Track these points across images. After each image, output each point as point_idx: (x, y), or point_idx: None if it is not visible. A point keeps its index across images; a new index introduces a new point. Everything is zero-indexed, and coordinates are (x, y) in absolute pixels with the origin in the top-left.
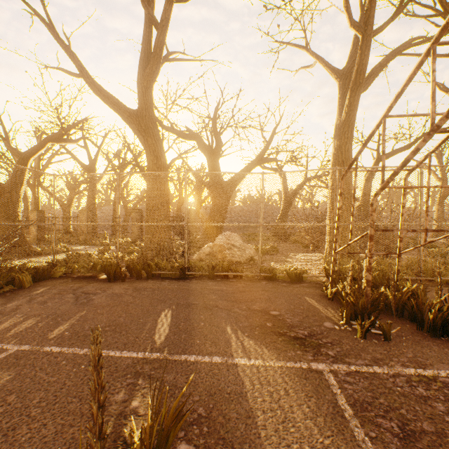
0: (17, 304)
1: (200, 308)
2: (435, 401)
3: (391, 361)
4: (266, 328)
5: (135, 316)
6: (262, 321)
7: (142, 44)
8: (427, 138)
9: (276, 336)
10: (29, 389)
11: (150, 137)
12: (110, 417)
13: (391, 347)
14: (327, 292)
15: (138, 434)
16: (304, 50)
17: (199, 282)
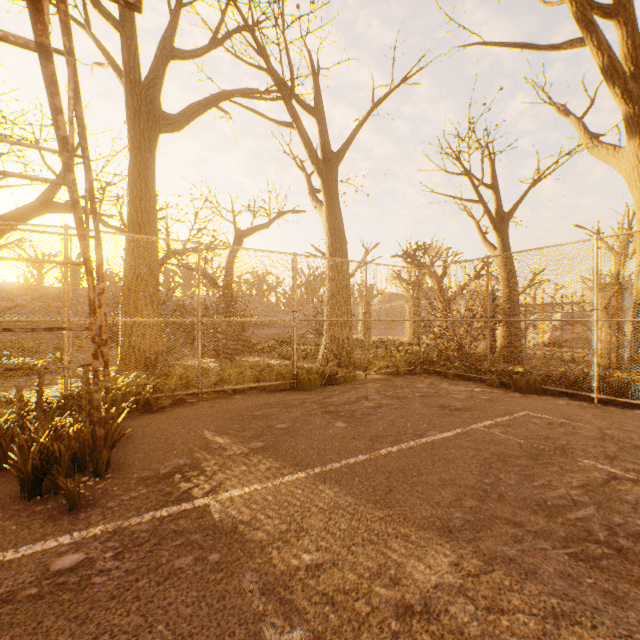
0: None
1: None
2: None
3: None
4: None
5: None
6: None
7: None
8: None
9: None
10: None
11: None
12: None
13: None
14: None
15: None
16: (86, 31)
17: None
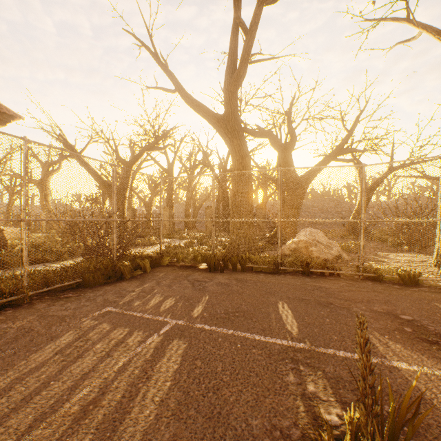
0: (150, 285)
1: (314, 304)
2: None
3: None
4: (407, 333)
5: (254, 305)
6: (396, 325)
7: (229, 52)
8: None
9: (426, 343)
10: (207, 358)
11: (235, 139)
12: (295, 396)
13: None
14: None
15: (334, 418)
16: (405, 22)
17: (295, 277)
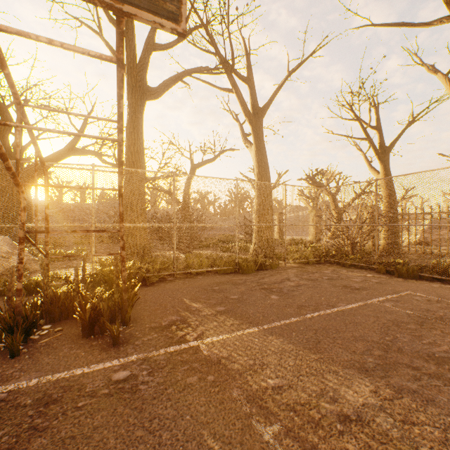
0: None
1: None
2: None
3: None
4: None
5: None
6: None
7: None
8: None
9: None
10: None
11: None
12: None
13: (4, 365)
14: None
15: None
16: (99, 36)
17: None
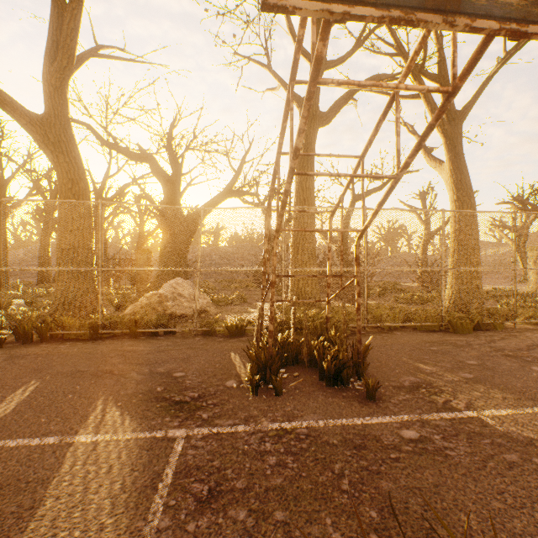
0: None
1: (85, 376)
2: (272, 455)
3: (264, 417)
4: (152, 394)
5: None
6: (154, 386)
7: (49, 28)
8: (289, 179)
9: (157, 402)
10: None
11: (62, 154)
12: None
13: (277, 402)
14: None
15: None
16: (267, 69)
17: (114, 342)
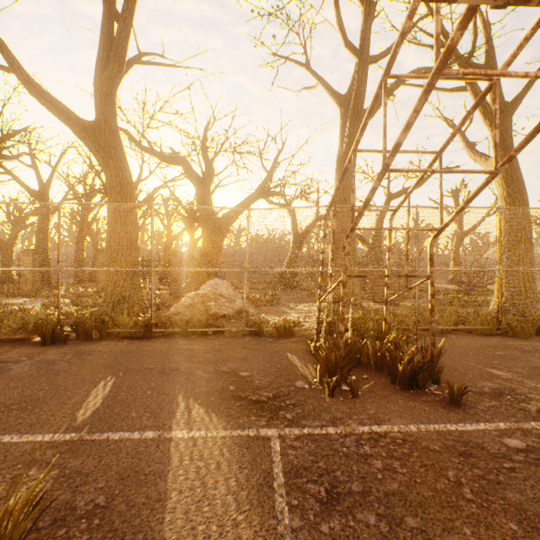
0: None
1: (155, 373)
2: (376, 459)
3: (350, 420)
4: (227, 393)
5: (63, 387)
6: (225, 385)
7: (100, 38)
8: (380, 177)
9: (235, 401)
10: None
11: (112, 159)
12: None
13: (356, 404)
14: (311, 347)
15: None
16: (305, 68)
17: (168, 341)
